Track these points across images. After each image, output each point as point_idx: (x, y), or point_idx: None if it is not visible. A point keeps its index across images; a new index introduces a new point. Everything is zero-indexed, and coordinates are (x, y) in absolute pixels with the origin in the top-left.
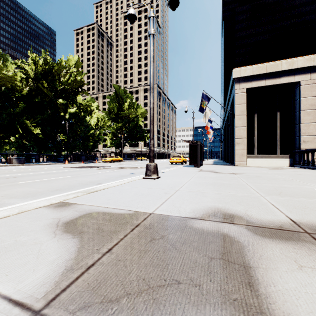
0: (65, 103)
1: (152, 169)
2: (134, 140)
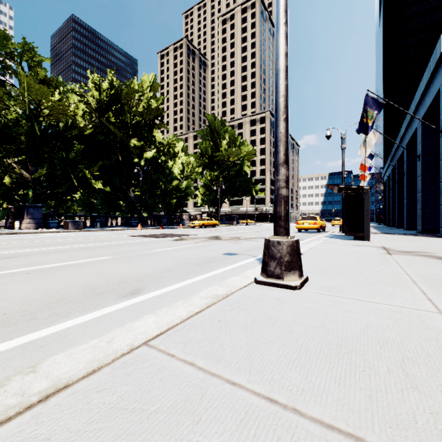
0: (141, 144)
1: (284, 256)
2: (236, 195)
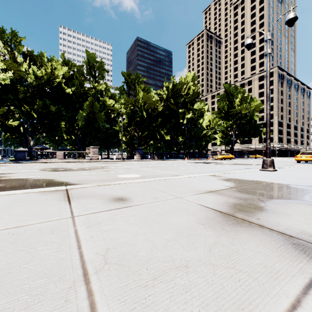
0: (183, 111)
1: (268, 163)
2: (246, 137)
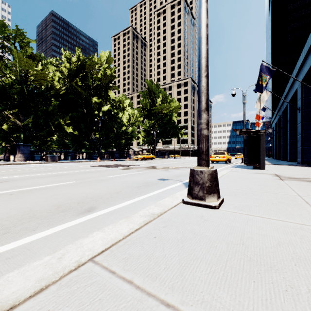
0: (100, 101)
1: (205, 182)
2: (167, 137)
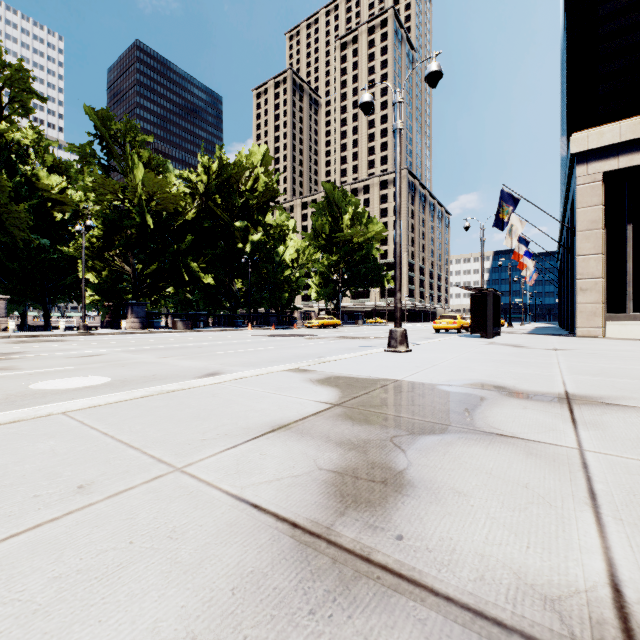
0: (245, 226)
1: (398, 338)
2: (361, 286)
